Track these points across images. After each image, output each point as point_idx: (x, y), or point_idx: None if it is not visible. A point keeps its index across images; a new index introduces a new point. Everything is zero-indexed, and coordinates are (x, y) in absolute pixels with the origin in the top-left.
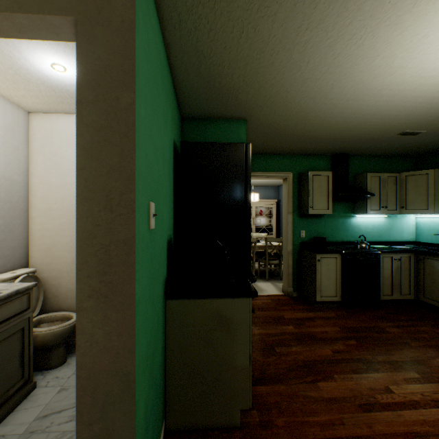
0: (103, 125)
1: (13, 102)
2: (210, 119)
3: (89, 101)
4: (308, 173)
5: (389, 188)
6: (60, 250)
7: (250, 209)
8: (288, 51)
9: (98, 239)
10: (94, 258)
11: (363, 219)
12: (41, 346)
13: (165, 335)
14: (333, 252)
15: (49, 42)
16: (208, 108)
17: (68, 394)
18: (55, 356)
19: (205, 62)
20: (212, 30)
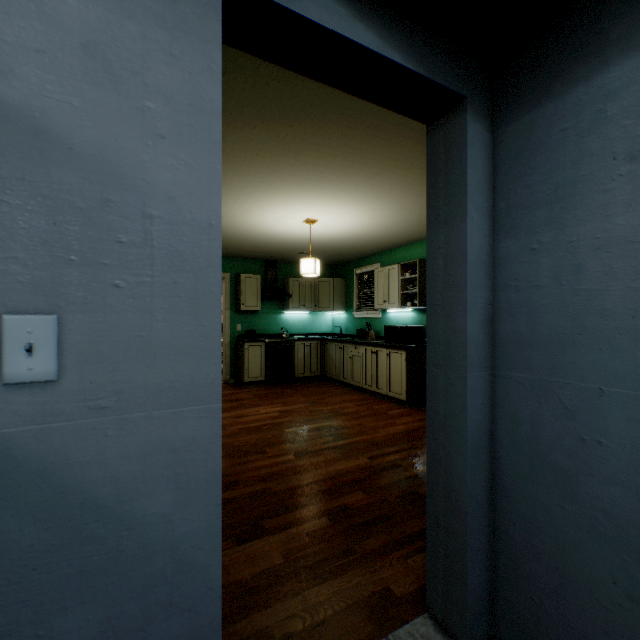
0: None
1: None
2: None
3: None
4: (241, 275)
5: (307, 291)
6: None
7: None
8: None
9: None
10: None
11: (291, 315)
12: None
13: None
14: (259, 341)
15: None
16: None
17: None
18: None
19: None
20: None
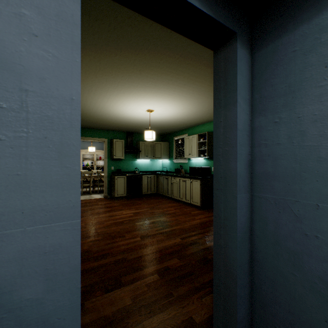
0: None
1: None
2: None
3: None
4: (113, 140)
5: (149, 148)
6: None
7: None
8: (84, 107)
9: None
10: None
11: (141, 161)
12: None
13: None
14: (123, 175)
15: None
16: None
17: None
18: None
19: None
20: None
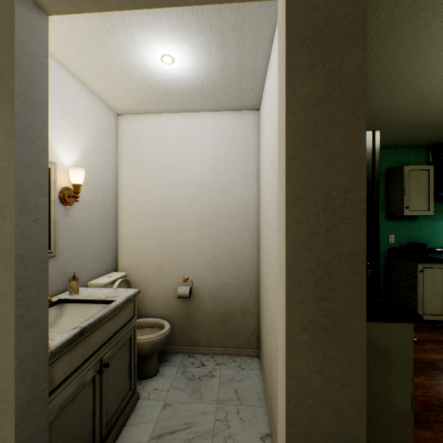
0: (321, 97)
1: (107, 104)
2: None
3: (302, 67)
4: (402, 167)
5: None
6: (146, 253)
7: (379, 210)
8: None
9: (314, 251)
10: (308, 277)
11: None
12: (139, 354)
13: None
14: (441, 262)
15: (170, 28)
16: None
17: (174, 411)
18: (150, 365)
19: None
20: None
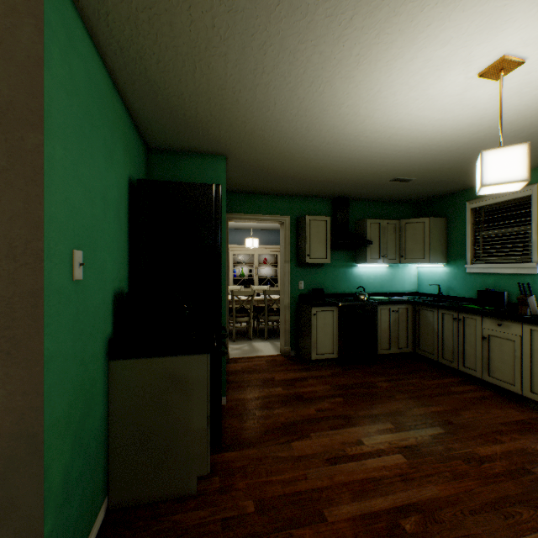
0: (5, 166)
1: None
2: (184, 152)
3: None
4: (305, 217)
5: (389, 236)
6: None
7: (220, 258)
8: (251, 90)
9: None
10: None
11: (365, 268)
12: None
13: (109, 401)
14: (330, 305)
15: None
16: (177, 140)
17: None
18: None
19: (161, 92)
20: (161, 62)
